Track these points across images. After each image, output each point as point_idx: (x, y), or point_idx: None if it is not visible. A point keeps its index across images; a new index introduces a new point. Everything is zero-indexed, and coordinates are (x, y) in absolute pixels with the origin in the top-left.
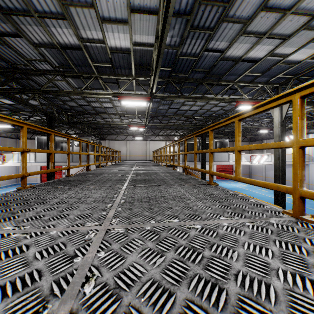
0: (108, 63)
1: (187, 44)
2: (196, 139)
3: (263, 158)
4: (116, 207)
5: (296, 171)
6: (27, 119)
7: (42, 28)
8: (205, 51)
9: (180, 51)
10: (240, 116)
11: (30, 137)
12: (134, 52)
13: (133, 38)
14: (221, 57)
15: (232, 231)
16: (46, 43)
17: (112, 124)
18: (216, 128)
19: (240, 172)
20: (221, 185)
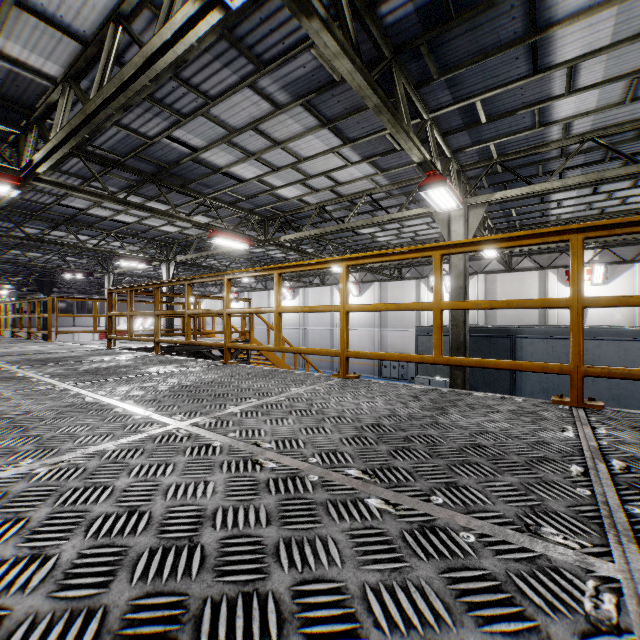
0: None
1: None
2: None
3: (148, 322)
4: None
5: (0, 324)
6: None
7: None
8: None
9: None
10: None
11: None
12: None
13: None
14: None
15: None
16: None
17: None
18: None
19: None
20: None
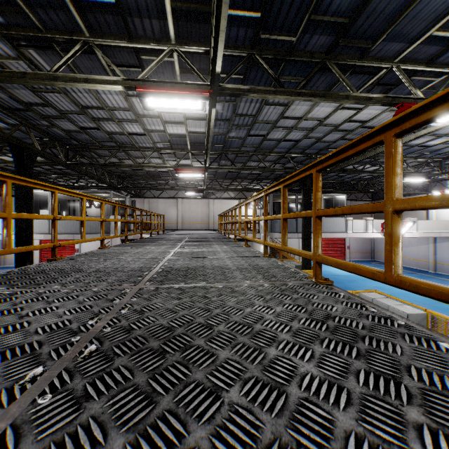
0: None
1: None
2: (399, 149)
3: (404, 227)
4: None
5: None
6: None
7: None
8: None
9: None
10: None
11: None
12: None
13: None
14: None
15: None
16: None
17: (146, 166)
18: None
19: None
20: (329, 271)
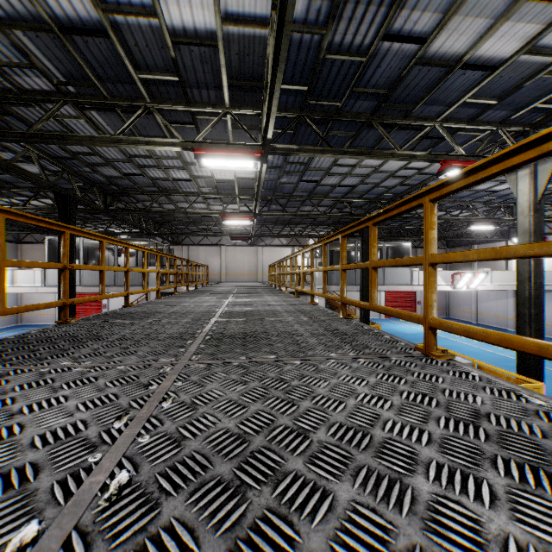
0: (171, 72)
1: (344, 21)
2: (375, 232)
3: (476, 279)
4: None
5: None
6: (26, 203)
7: None
8: (385, 40)
9: (329, 40)
10: None
11: (43, 240)
12: (225, 44)
13: (222, 1)
14: (418, 56)
15: None
16: (24, 17)
17: (190, 213)
18: (454, 189)
19: None
20: (395, 329)
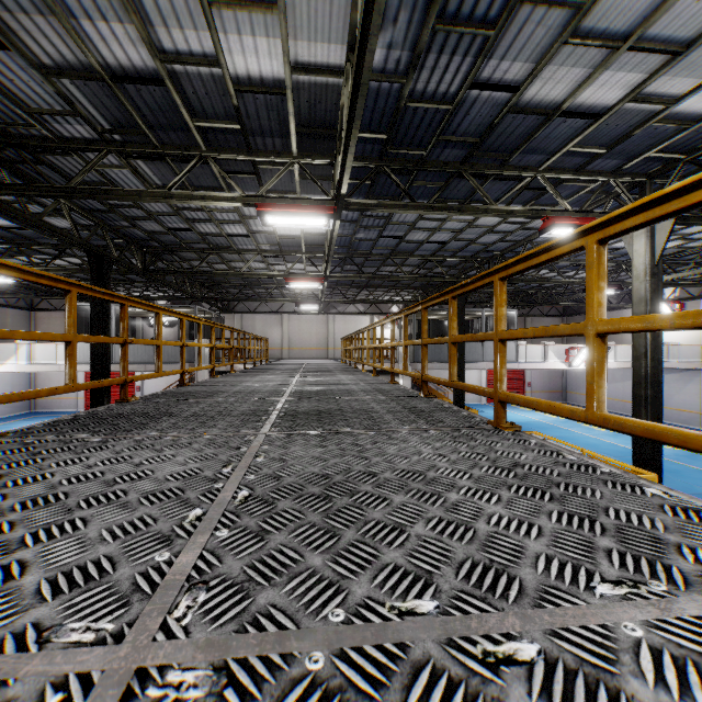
0: (232, 120)
1: (427, 69)
2: (454, 306)
3: None
4: (213, 525)
5: None
6: (48, 263)
7: (59, 22)
8: (473, 88)
9: (410, 87)
10: (607, 228)
11: (62, 306)
12: (294, 91)
13: (292, 50)
14: (511, 104)
15: (694, 690)
16: (73, 65)
17: (247, 275)
18: (517, 271)
19: (603, 399)
20: None
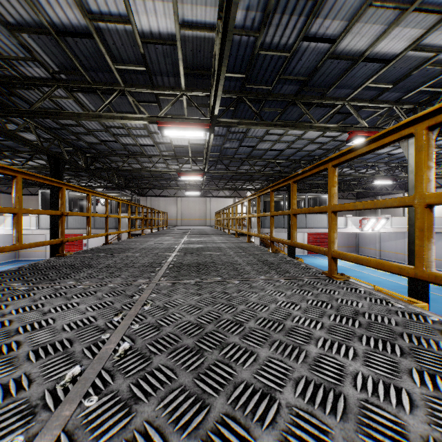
0: (140, 64)
1: (273, 27)
2: (295, 188)
3: (379, 223)
4: (85, 389)
5: None
6: (24, 163)
7: None
8: (304, 40)
9: (261, 40)
10: (438, 115)
11: (36, 192)
12: (182, 43)
13: (180, 12)
14: (330, 52)
15: None
16: (29, 24)
17: (153, 171)
18: (348, 159)
19: (430, 259)
20: (316, 263)
